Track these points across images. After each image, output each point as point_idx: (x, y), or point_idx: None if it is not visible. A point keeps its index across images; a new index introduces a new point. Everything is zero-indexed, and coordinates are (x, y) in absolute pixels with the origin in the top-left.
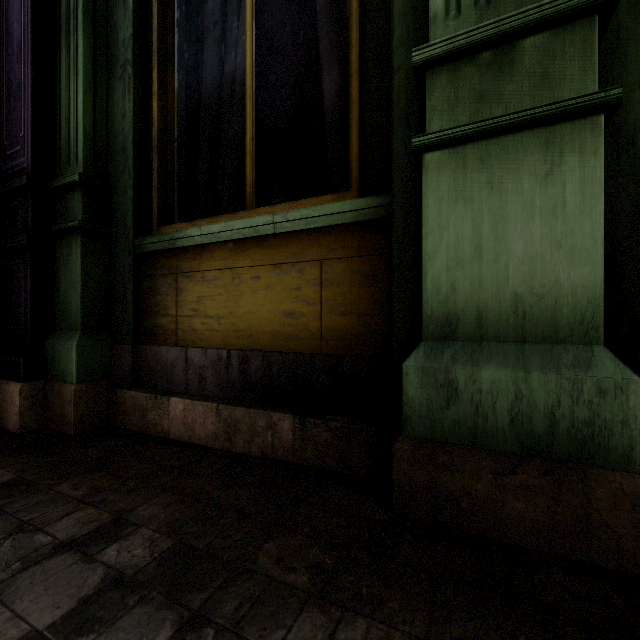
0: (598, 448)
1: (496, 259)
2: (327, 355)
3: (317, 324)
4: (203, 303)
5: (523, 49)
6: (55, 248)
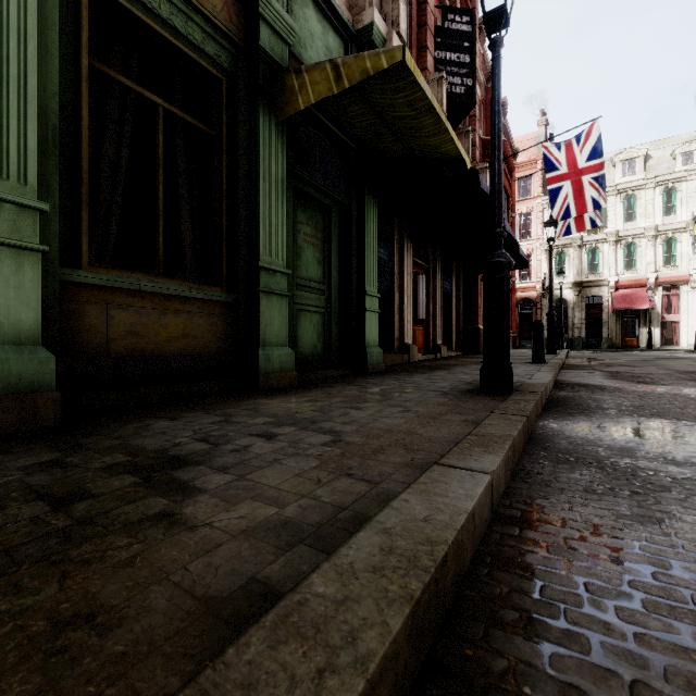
0: (40, 385)
1: None
2: None
3: None
4: None
5: (4, 207)
6: None
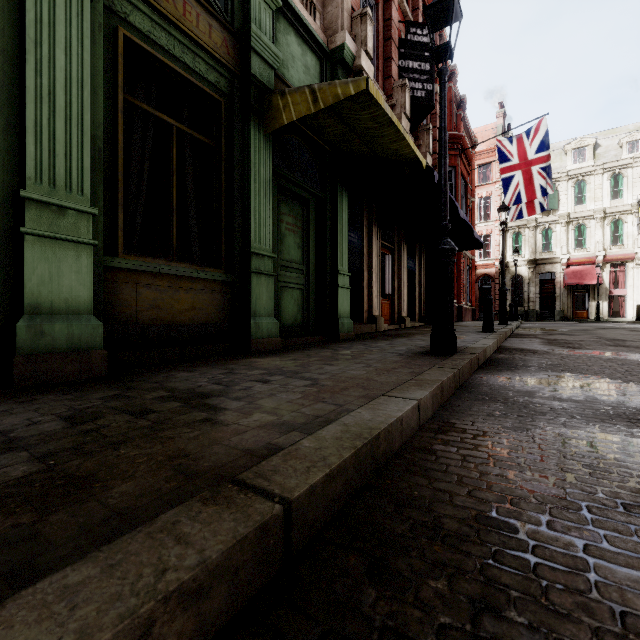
0: (93, 345)
1: (59, 285)
2: None
3: None
4: None
5: (69, 213)
6: None
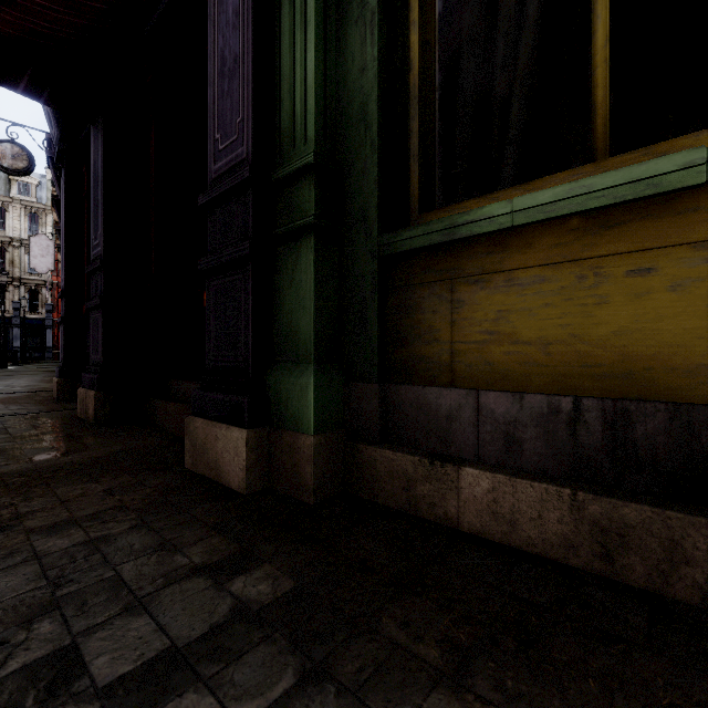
0: None
1: None
2: None
3: None
4: (509, 321)
5: None
6: (275, 258)
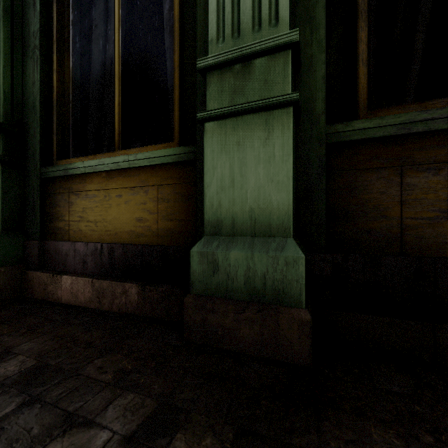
0: (285, 296)
1: (241, 187)
2: (160, 246)
3: (156, 226)
4: (86, 212)
5: (255, 65)
6: None
